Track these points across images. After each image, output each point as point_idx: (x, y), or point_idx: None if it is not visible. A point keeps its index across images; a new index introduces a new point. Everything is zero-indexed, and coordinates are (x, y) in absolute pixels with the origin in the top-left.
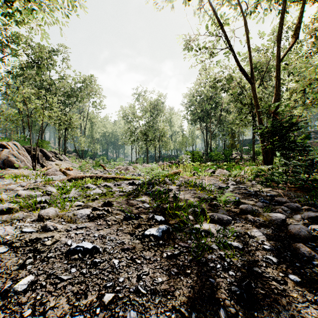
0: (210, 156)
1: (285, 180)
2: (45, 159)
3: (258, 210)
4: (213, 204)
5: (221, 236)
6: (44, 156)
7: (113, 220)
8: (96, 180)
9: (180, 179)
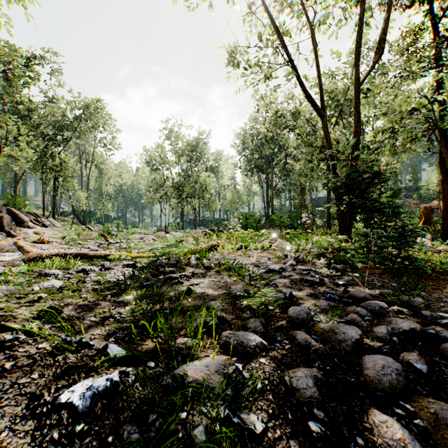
0: (271, 220)
1: (364, 261)
2: (16, 225)
3: (318, 317)
4: (246, 307)
5: (229, 393)
6: (15, 220)
7: (25, 356)
8: (74, 260)
9: (216, 257)
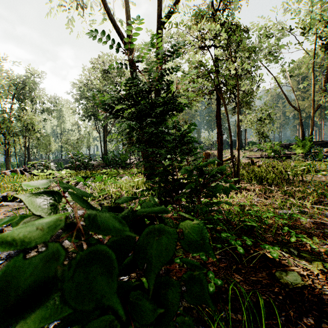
0: (105, 160)
1: None
2: None
3: None
4: None
5: None
6: None
7: None
8: None
9: None
